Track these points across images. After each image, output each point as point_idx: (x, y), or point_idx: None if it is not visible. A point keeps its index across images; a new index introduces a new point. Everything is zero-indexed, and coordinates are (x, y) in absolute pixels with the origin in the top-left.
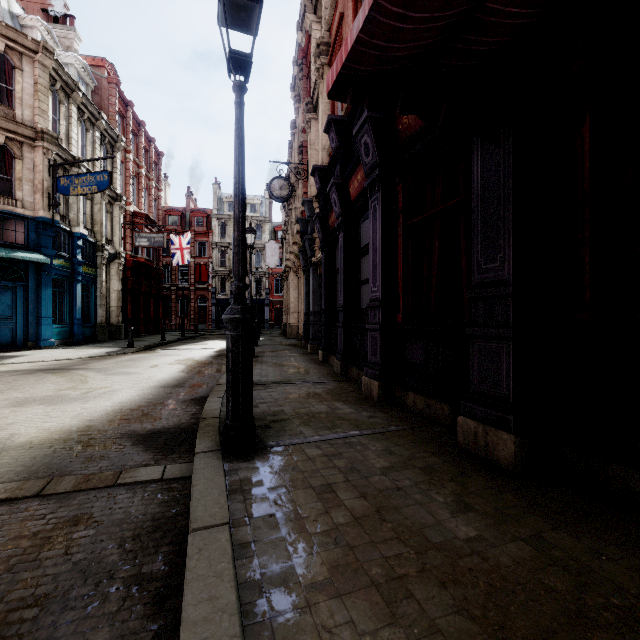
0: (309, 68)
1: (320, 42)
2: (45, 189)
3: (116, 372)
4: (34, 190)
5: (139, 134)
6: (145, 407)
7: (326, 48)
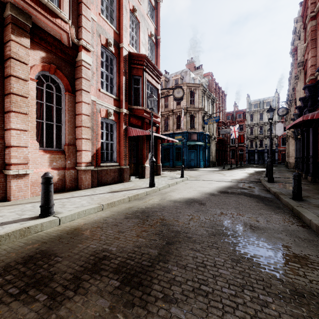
0: (297, 57)
1: (299, 62)
2: (201, 124)
3: (229, 173)
4: (198, 124)
5: (219, 92)
6: (245, 178)
7: (302, 63)
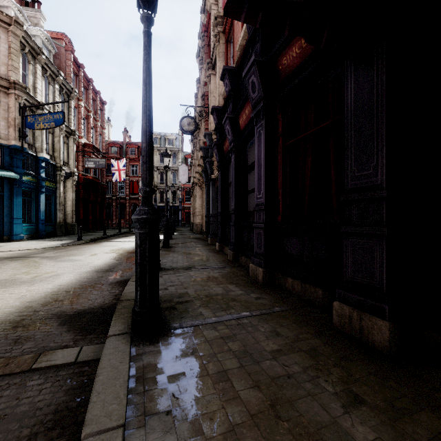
0: (209, 38)
1: (217, 15)
2: (16, 125)
3: (64, 259)
4: (8, 125)
5: (88, 88)
6: (78, 289)
7: (221, 20)
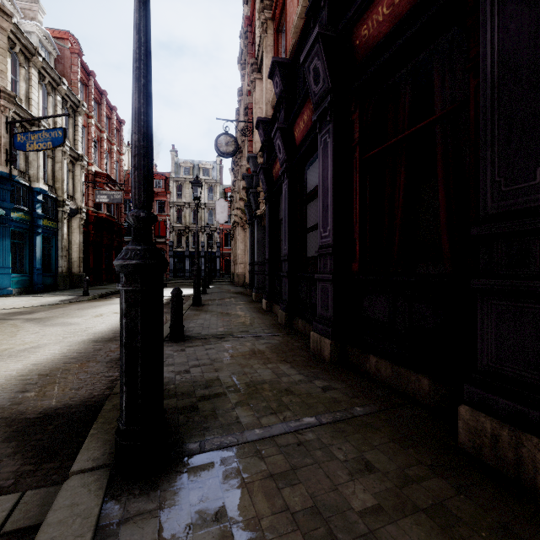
0: (254, 34)
1: None
2: (2, 145)
3: (55, 323)
4: None
5: (101, 102)
6: (59, 371)
7: (270, 3)
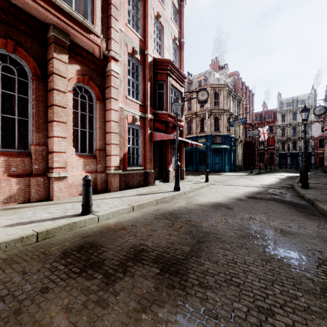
0: None
1: None
2: (226, 126)
3: (258, 178)
4: (223, 127)
5: (246, 92)
6: (276, 184)
7: None
